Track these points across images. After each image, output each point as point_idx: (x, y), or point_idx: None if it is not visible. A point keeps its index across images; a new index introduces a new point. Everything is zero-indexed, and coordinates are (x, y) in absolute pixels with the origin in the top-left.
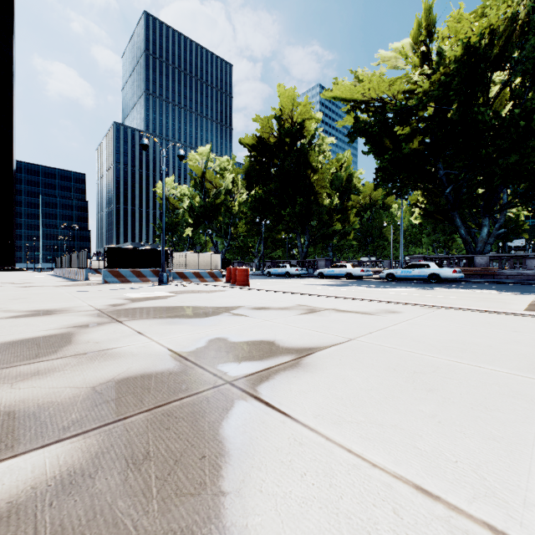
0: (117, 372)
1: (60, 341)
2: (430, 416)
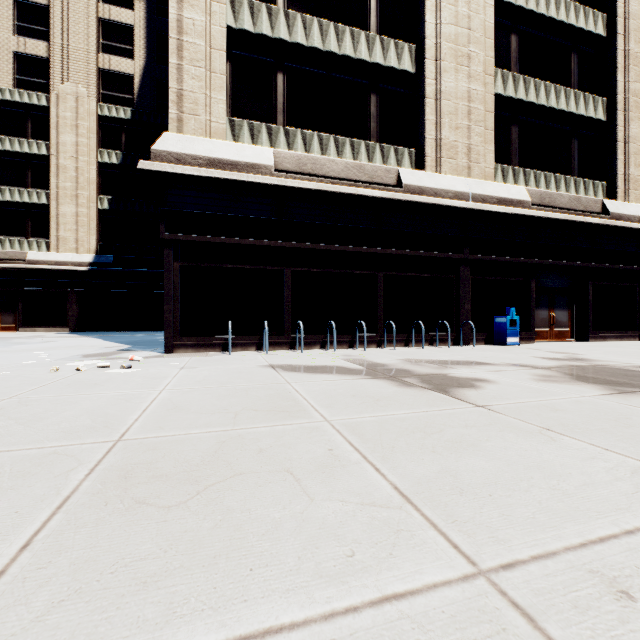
0: (415, 369)
1: (472, 364)
2: (334, 389)
